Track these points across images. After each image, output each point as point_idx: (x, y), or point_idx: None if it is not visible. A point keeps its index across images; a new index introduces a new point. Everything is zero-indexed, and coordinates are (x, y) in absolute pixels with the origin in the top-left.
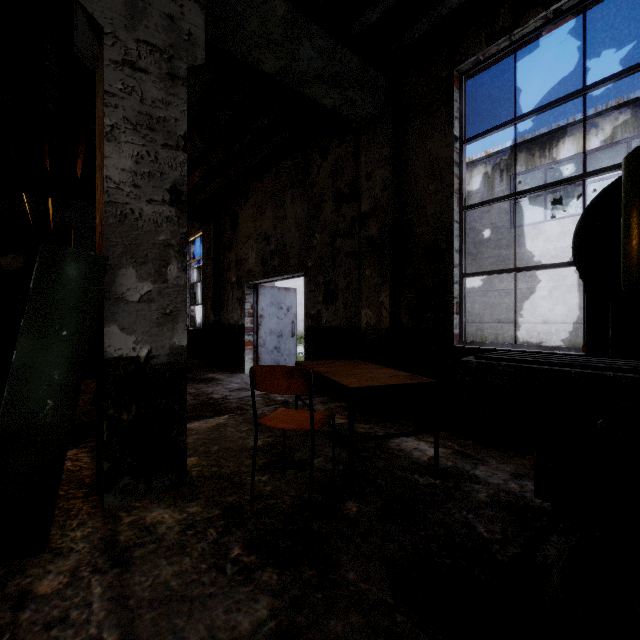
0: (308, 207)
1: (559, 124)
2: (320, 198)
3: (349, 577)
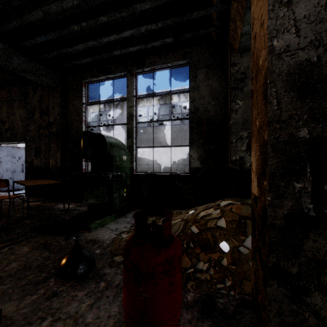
0: (27, 112)
1: (151, 92)
2: (33, 110)
3: (17, 231)
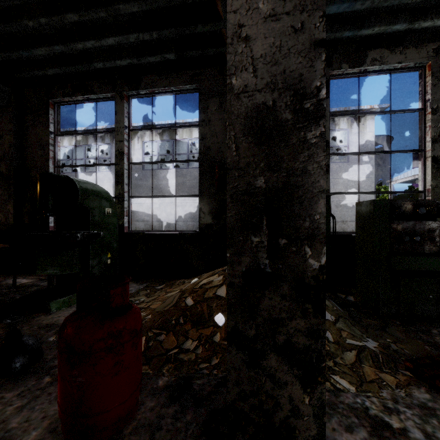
0: None
1: (162, 122)
2: None
3: None
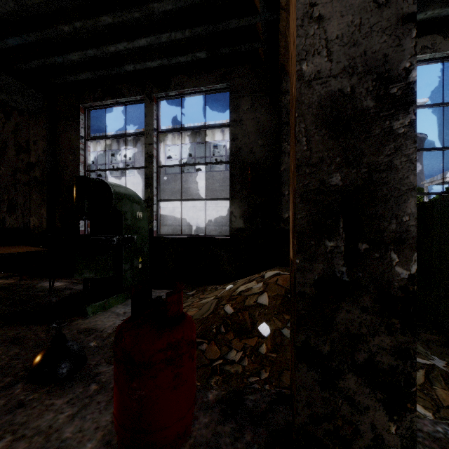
0: None
1: (184, 125)
2: (5, 144)
3: None
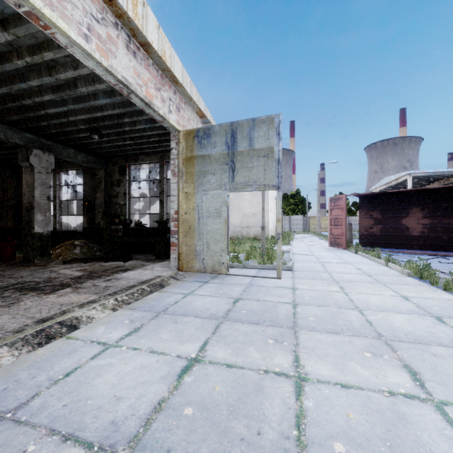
0: None
1: None
2: None
3: None
